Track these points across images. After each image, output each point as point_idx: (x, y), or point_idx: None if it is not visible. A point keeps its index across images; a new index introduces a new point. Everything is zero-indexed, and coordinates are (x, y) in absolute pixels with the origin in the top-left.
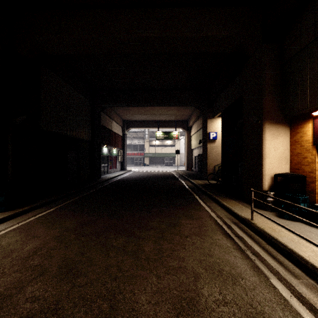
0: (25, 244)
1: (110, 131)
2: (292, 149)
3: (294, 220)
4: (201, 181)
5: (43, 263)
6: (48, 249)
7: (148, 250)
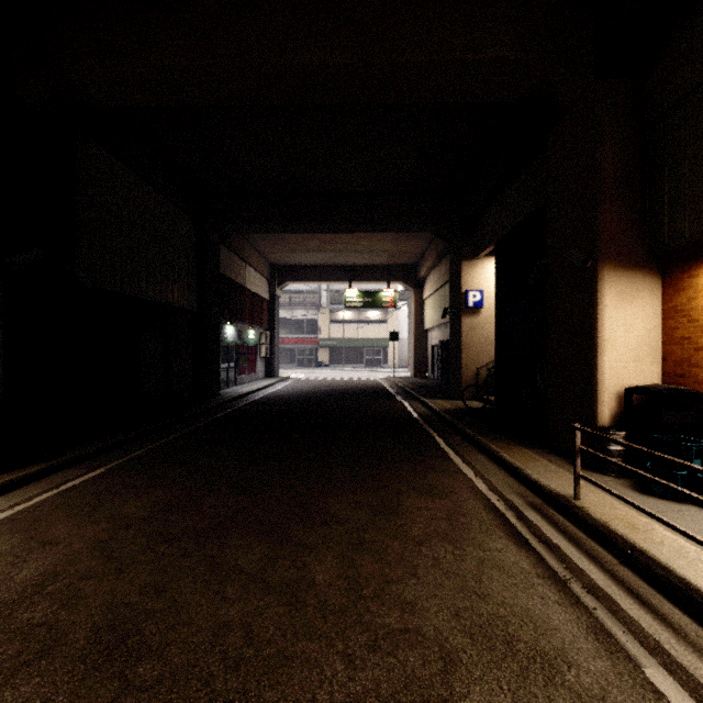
0: (19, 564)
1: (242, 290)
2: (669, 329)
3: (679, 499)
4: (449, 401)
5: (57, 617)
6: (75, 578)
7: (325, 581)
